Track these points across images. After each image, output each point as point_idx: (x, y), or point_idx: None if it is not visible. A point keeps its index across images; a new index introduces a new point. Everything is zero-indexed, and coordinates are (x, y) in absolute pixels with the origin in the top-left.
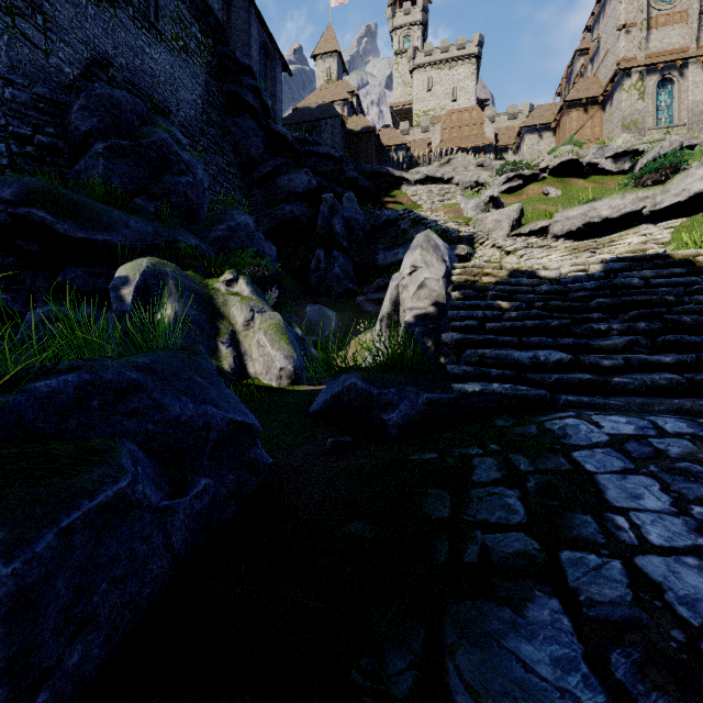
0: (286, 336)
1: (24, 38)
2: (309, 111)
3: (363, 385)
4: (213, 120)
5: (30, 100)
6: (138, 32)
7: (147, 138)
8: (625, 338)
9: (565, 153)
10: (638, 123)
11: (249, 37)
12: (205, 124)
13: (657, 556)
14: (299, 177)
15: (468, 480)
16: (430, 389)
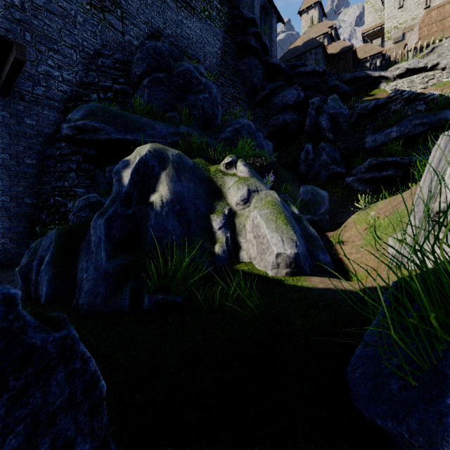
0: (283, 215)
1: (110, 26)
2: (296, 49)
3: None
4: (228, 63)
5: (111, 63)
6: (179, 10)
7: (176, 70)
8: None
9: None
10: None
11: (253, 1)
12: (223, 67)
13: None
14: (290, 92)
15: None
16: None
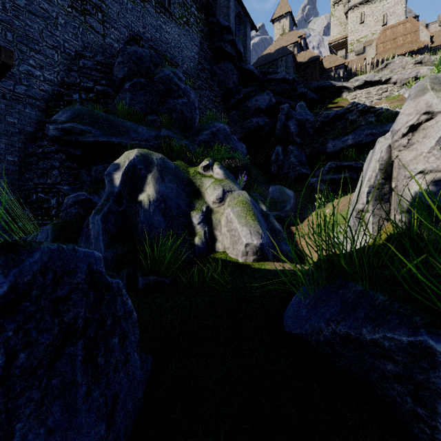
0: (251, 212)
1: (91, 29)
2: (269, 55)
3: None
4: (205, 67)
5: (93, 65)
6: (158, 16)
7: (157, 75)
8: None
9: None
10: None
11: (229, 9)
12: (200, 71)
13: None
14: (262, 97)
15: None
16: None
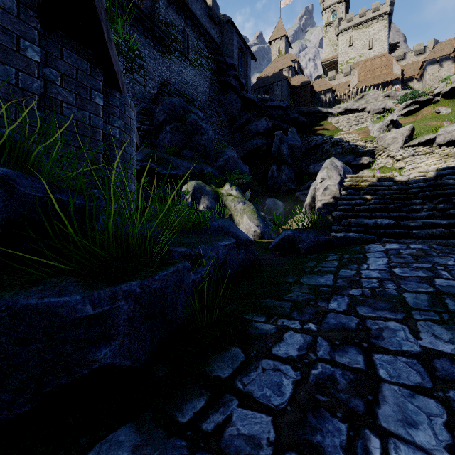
0: (256, 216)
1: (137, 82)
2: (266, 79)
3: (291, 233)
4: (214, 99)
5: (139, 110)
6: (180, 63)
7: (187, 120)
8: (427, 213)
9: None
10: None
11: (233, 46)
12: (210, 102)
13: (368, 270)
14: (261, 122)
15: (324, 260)
16: (320, 235)
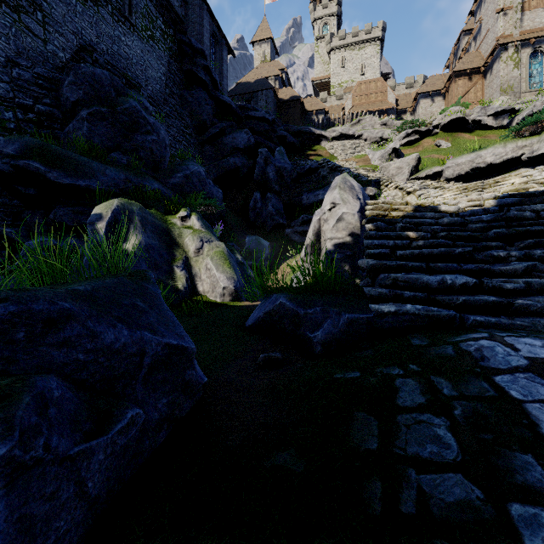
0: (228, 261)
1: (28, 30)
2: (248, 85)
3: (290, 305)
4: (174, 92)
5: (31, 78)
6: (116, 24)
7: (121, 106)
8: (524, 264)
9: (454, 112)
10: (514, 87)
11: (202, 28)
12: (168, 96)
13: None
14: (240, 136)
15: (393, 404)
16: (350, 309)
